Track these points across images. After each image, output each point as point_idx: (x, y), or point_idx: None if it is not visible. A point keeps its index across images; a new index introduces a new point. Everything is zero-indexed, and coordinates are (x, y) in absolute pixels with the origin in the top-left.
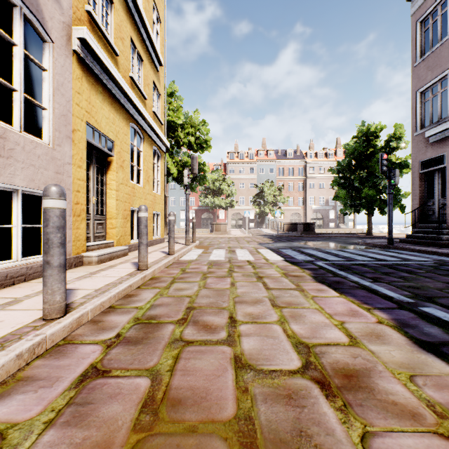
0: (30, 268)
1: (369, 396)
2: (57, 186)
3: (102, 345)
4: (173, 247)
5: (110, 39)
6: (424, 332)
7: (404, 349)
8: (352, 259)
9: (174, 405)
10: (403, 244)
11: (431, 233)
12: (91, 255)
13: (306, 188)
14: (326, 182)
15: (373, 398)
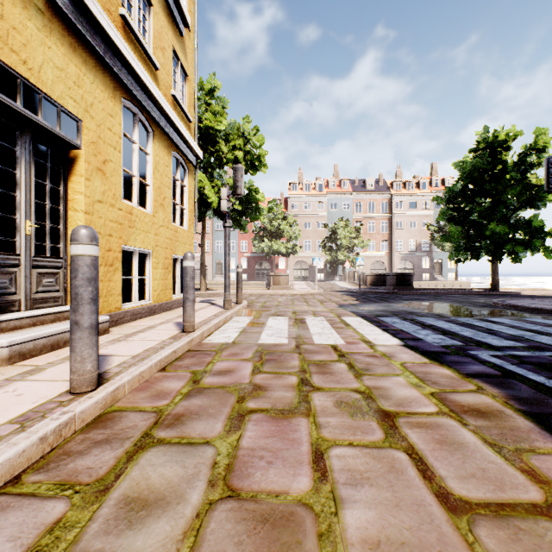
0: None
1: None
2: None
3: None
4: (192, 318)
5: None
6: None
7: None
8: (540, 345)
9: None
10: None
11: None
12: None
13: (392, 228)
14: (418, 220)
15: None
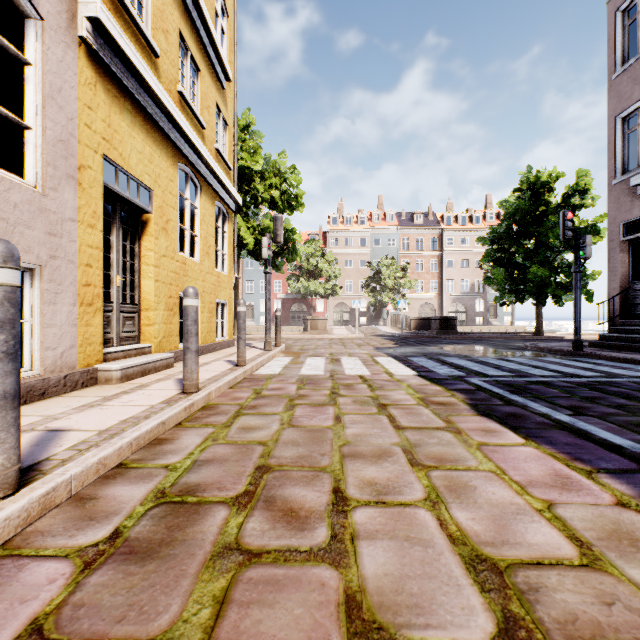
0: None
1: None
2: None
3: (76, 562)
4: (244, 354)
5: (144, 28)
6: None
7: None
8: (525, 374)
9: None
10: (596, 349)
11: None
12: (110, 367)
13: (443, 267)
14: (471, 258)
15: None
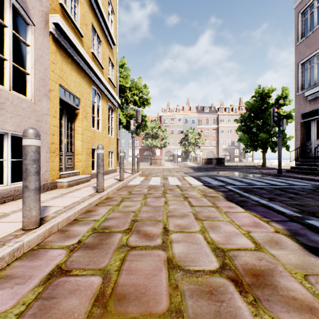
0: (17, 190)
1: (273, 292)
2: (33, 129)
3: (67, 249)
4: (123, 175)
5: (77, 24)
6: (311, 239)
7: (297, 253)
8: (252, 184)
9: (120, 300)
10: (288, 173)
11: (309, 166)
12: (63, 181)
13: (218, 133)
14: (232, 129)
15: (277, 294)
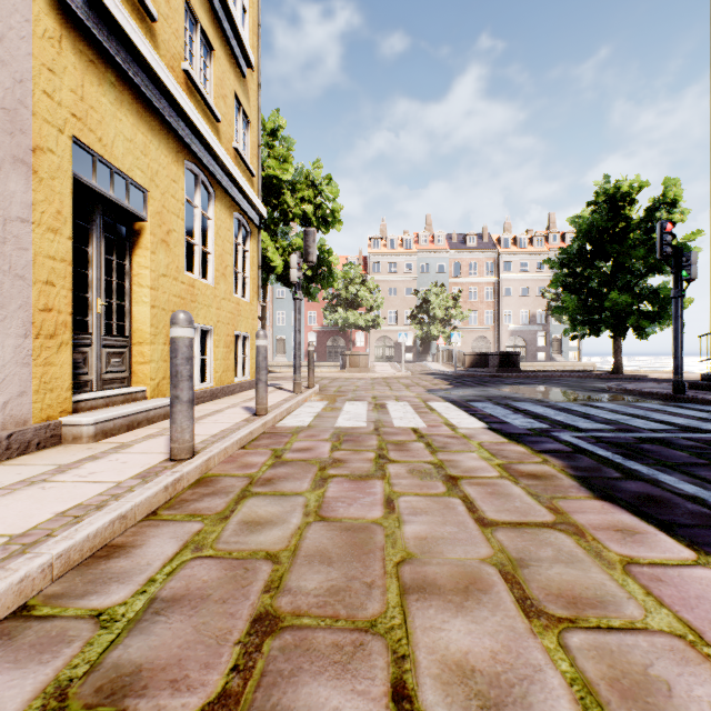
0: None
1: None
2: None
3: None
4: (264, 400)
5: None
6: None
7: None
8: (628, 427)
9: None
10: (699, 392)
11: None
12: (79, 421)
13: (499, 296)
14: (532, 285)
15: None
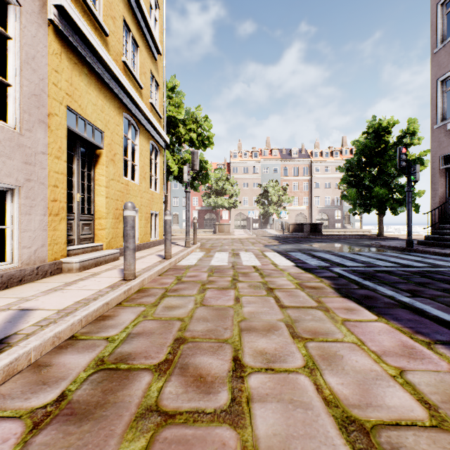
0: None
1: None
2: None
3: (26, 422)
4: (170, 250)
5: (97, 15)
6: None
7: None
8: (373, 265)
9: None
10: (422, 246)
11: None
12: (71, 260)
13: (312, 188)
14: (332, 181)
15: None
